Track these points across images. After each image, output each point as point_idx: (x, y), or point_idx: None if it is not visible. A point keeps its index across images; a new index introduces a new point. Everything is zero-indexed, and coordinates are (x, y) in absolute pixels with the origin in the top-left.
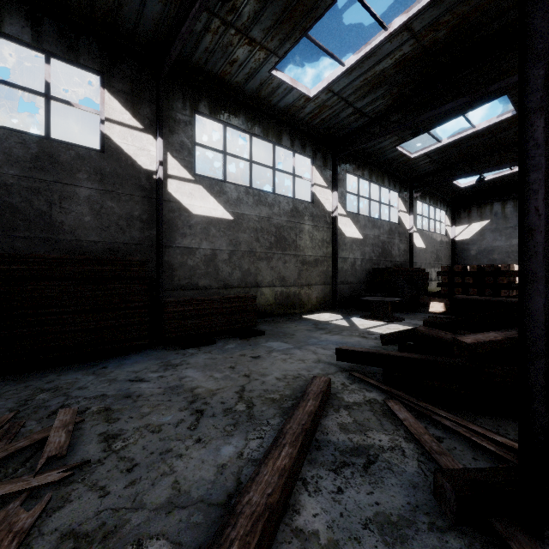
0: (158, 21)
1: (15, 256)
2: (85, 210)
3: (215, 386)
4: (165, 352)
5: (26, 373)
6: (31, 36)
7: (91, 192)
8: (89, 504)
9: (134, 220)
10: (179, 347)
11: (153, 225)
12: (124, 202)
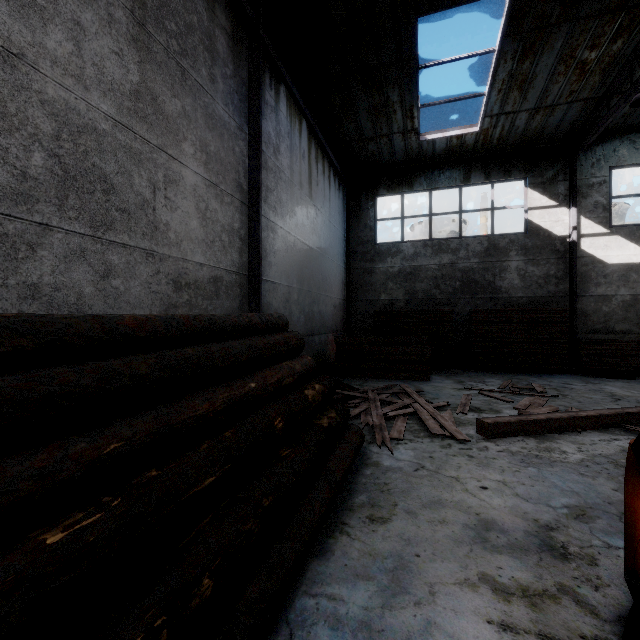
0: (573, 122)
1: (490, 310)
2: (514, 276)
3: (631, 395)
4: (583, 377)
5: (495, 372)
6: (484, 177)
7: (518, 263)
8: (565, 403)
9: (549, 277)
10: (595, 377)
11: (567, 279)
12: (542, 265)
